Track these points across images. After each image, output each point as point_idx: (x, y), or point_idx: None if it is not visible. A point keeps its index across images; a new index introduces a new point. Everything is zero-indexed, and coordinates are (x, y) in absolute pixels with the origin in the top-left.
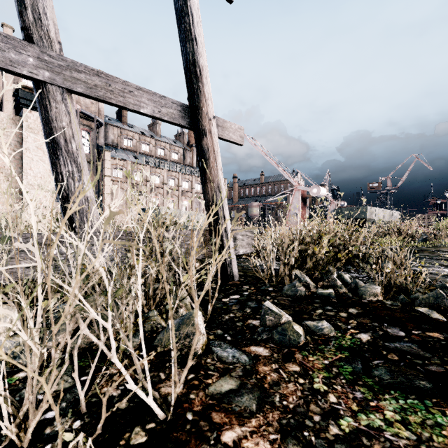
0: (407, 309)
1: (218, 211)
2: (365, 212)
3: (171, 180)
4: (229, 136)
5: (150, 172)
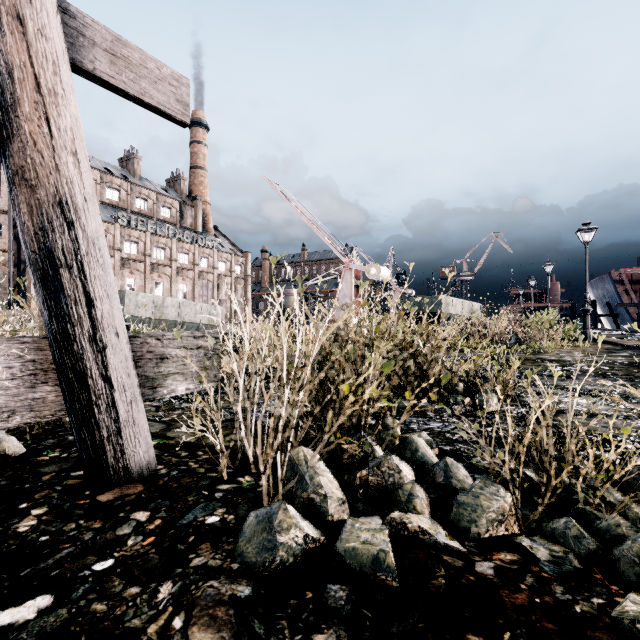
0: (635, 629)
1: (62, 280)
2: (439, 303)
3: (159, 251)
4: (138, 85)
5: (121, 235)
